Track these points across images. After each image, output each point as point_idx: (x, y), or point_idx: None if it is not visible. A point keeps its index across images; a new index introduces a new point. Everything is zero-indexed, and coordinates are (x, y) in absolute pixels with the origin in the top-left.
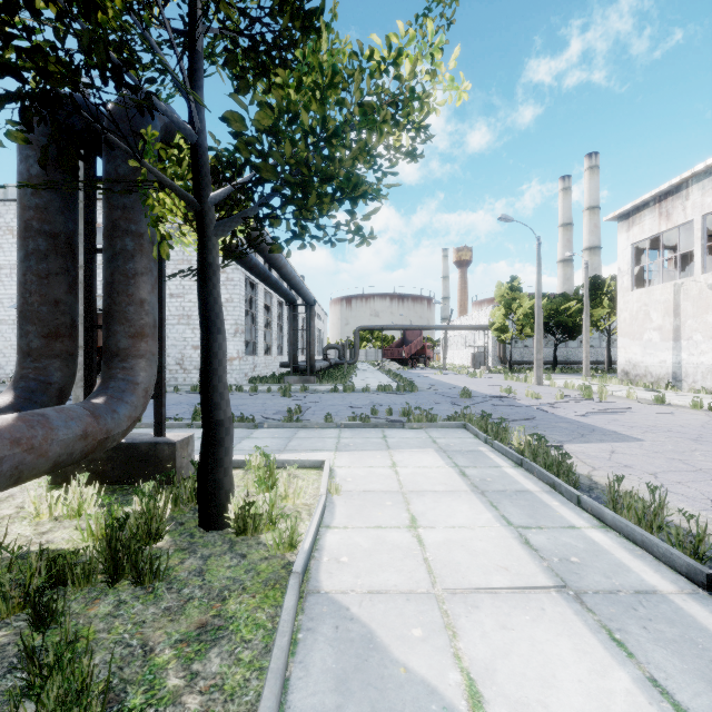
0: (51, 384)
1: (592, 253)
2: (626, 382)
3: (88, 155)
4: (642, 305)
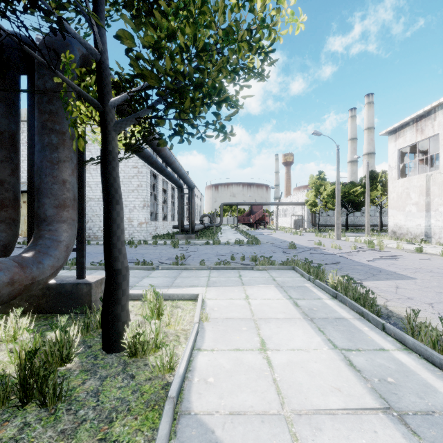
0: None
1: (369, 156)
2: (394, 238)
3: (30, 78)
4: (405, 188)
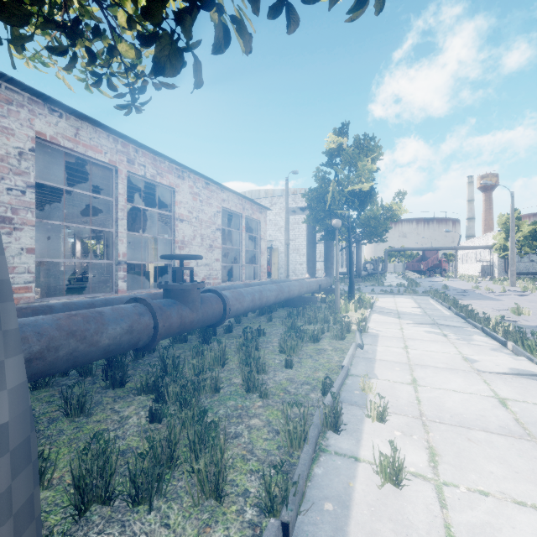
0: (314, 274)
1: None
2: None
3: None
4: None
